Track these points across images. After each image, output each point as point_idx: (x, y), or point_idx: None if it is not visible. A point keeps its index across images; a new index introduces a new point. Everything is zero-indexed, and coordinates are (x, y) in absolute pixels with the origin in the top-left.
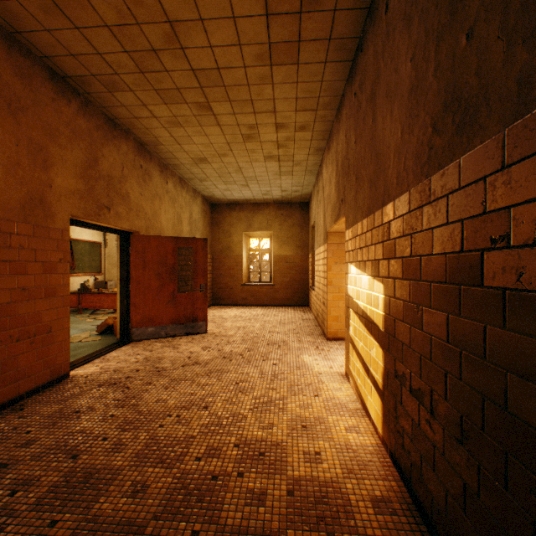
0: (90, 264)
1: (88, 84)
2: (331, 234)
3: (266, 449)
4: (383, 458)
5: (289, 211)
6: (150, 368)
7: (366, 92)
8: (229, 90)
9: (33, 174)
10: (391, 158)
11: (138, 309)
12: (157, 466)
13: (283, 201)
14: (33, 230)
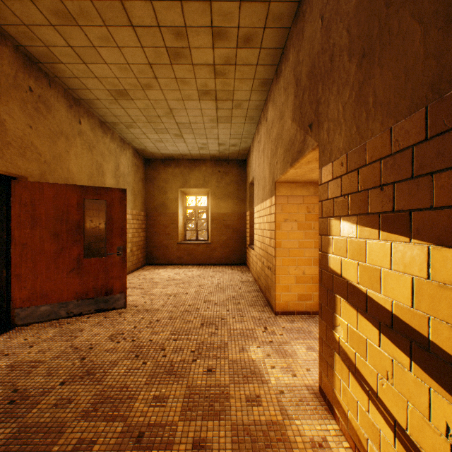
0: None
1: None
2: (280, 184)
3: None
4: None
5: (226, 168)
6: (2, 391)
7: None
8: None
9: None
10: None
11: (24, 282)
12: None
13: (220, 157)
14: None
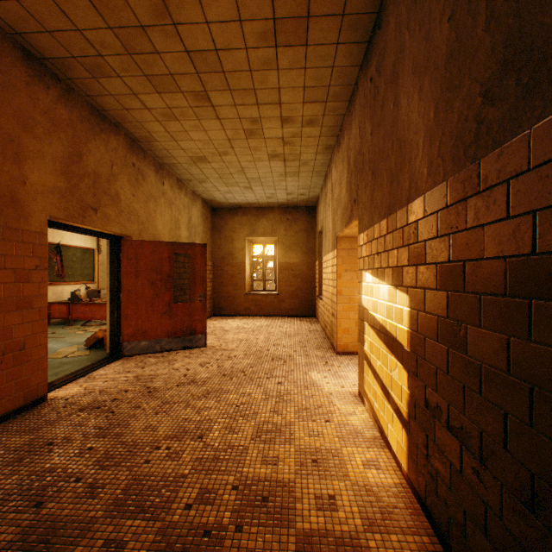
0: (82, 271)
1: (69, 67)
2: (341, 239)
3: (270, 492)
4: (409, 503)
5: (295, 216)
6: (140, 388)
7: (385, 73)
8: (229, 77)
9: (1, 168)
10: (420, 145)
11: (130, 321)
12: (138, 517)
13: (288, 205)
14: (1, 233)
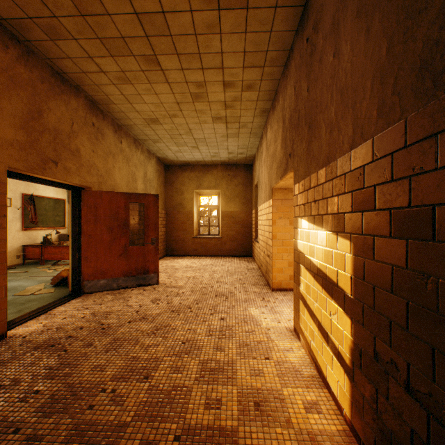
0: (54, 219)
1: (26, 29)
2: (275, 190)
3: (213, 443)
4: None
5: (235, 172)
6: (95, 324)
7: (324, 28)
8: (176, 41)
9: None
10: (367, 87)
11: (90, 262)
12: None
13: (229, 163)
14: None
